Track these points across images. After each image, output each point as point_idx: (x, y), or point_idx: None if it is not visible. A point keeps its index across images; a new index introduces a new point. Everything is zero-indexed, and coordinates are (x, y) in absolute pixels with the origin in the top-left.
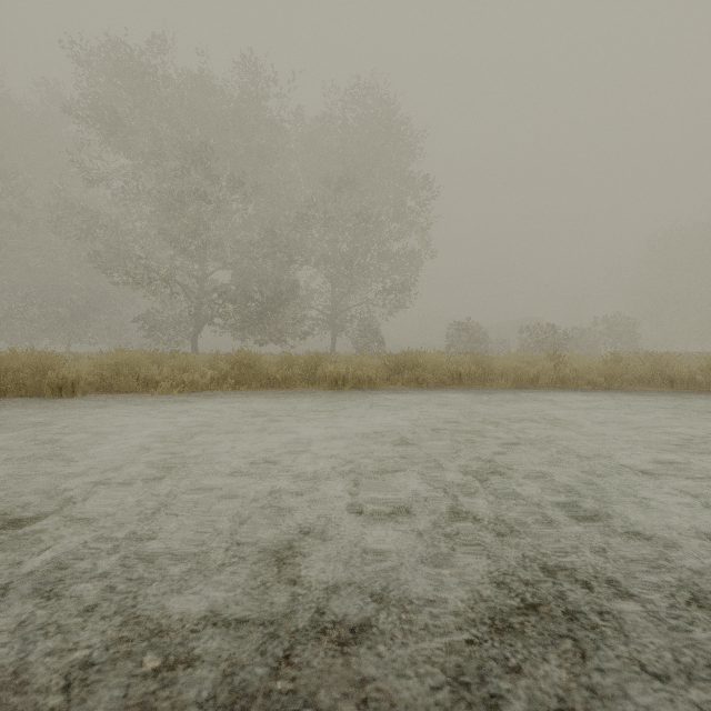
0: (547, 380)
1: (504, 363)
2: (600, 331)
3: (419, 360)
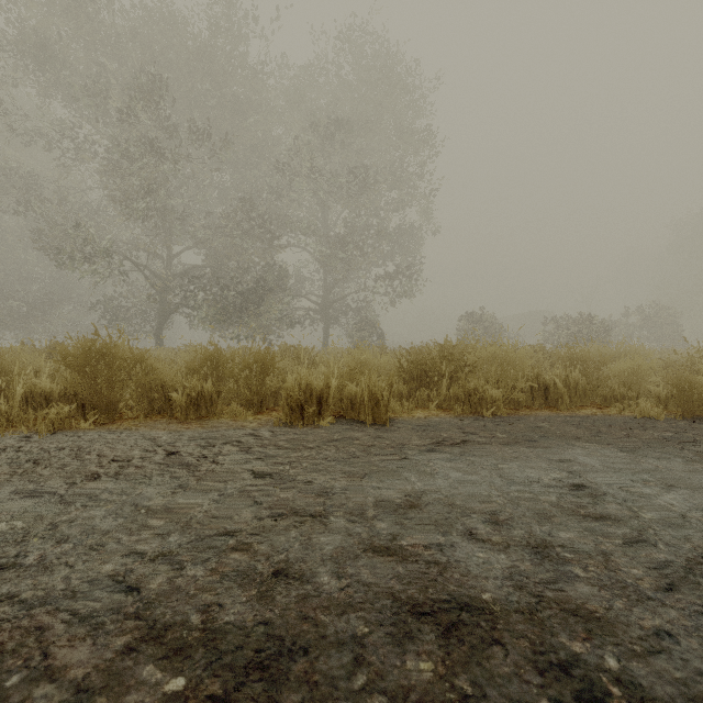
0: None
1: (633, 366)
2: (634, 323)
3: (468, 359)
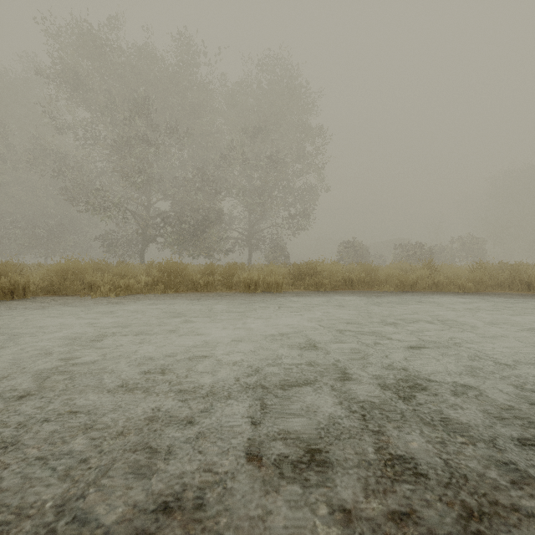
0: (424, 285)
1: (388, 271)
2: (456, 248)
3: (318, 269)
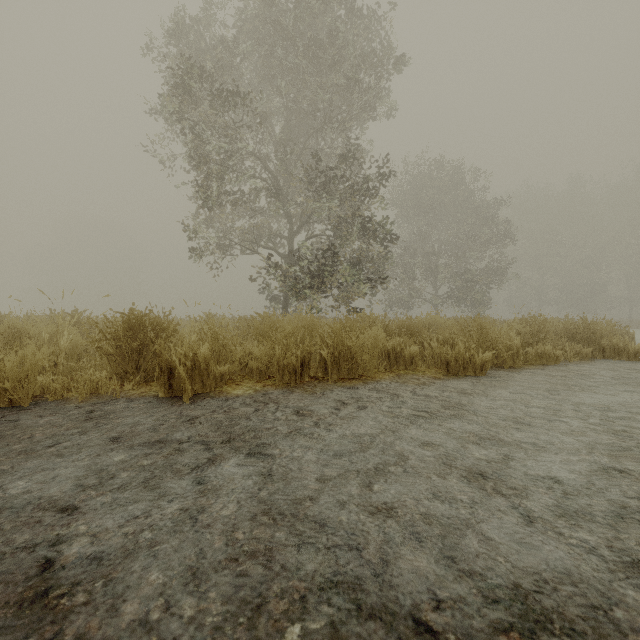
0: None
1: None
2: None
3: None
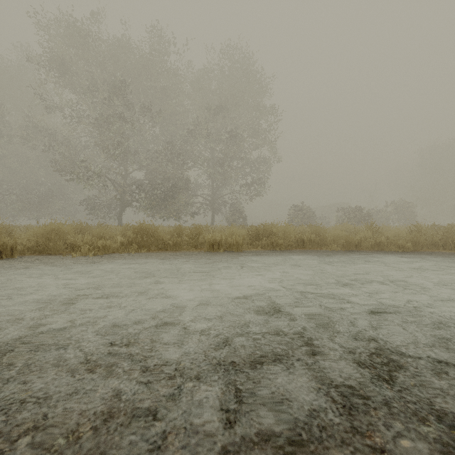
0: (367, 245)
1: (335, 233)
2: (390, 211)
3: (273, 230)
